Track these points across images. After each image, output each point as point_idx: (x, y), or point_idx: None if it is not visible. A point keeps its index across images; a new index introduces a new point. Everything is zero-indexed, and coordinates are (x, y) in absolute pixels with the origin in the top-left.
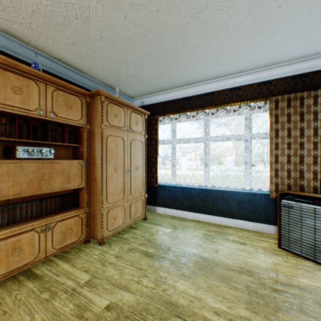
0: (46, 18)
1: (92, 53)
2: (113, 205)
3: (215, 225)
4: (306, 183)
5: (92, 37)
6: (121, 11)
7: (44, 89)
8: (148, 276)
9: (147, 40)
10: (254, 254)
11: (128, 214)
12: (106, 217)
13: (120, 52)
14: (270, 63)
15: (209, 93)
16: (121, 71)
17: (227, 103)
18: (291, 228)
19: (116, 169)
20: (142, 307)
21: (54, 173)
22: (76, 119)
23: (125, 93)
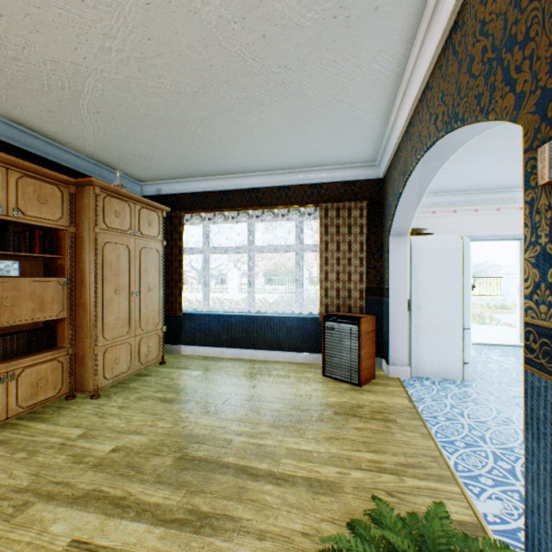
0: (14, 81)
1: (80, 125)
2: (113, 342)
3: (260, 361)
4: (353, 303)
5: (84, 110)
6: (130, 94)
7: (5, 175)
8: (165, 418)
9: (165, 124)
10: (295, 384)
11: (137, 355)
12: (103, 359)
13: (125, 130)
14: (319, 164)
15: (254, 188)
16: (125, 149)
17: (275, 204)
18: (334, 352)
19: (118, 290)
20: (157, 443)
21: (20, 298)
22: (54, 219)
23: (131, 174)
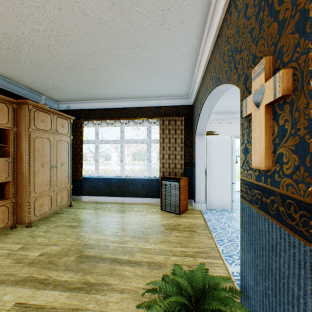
0: None
1: (19, 68)
2: (40, 195)
3: (127, 203)
4: (177, 170)
5: (22, 60)
6: (50, 54)
7: None
8: (71, 236)
9: (71, 71)
10: (145, 215)
11: (55, 202)
12: (34, 205)
13: (48, 73)
14: (159, 96)
15: (124, 108)
16: (47, 83)
17: (136, 117)
18: (166, 197)
19: (43, 165)
20: (66, 249)
21: None
22: (3, 123)
23: (51, 97)
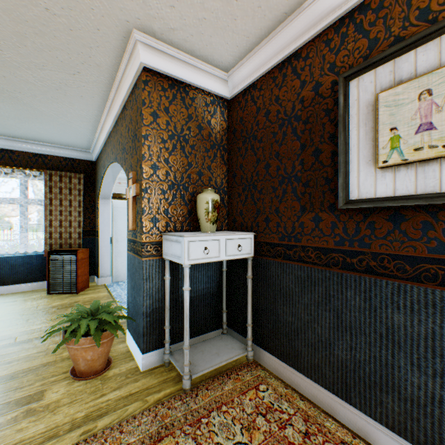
0: None
1: None
2: None
3: None
4: (74, 241)
5: None
6: None
7: None
8: None
9: None
10: (23, 303)
11: None
12: None
13: None
14: (45, 141)
15: None
16: None
17: None
18: (58, 275)
19: None
20: None
21: None
22: None
23: None
